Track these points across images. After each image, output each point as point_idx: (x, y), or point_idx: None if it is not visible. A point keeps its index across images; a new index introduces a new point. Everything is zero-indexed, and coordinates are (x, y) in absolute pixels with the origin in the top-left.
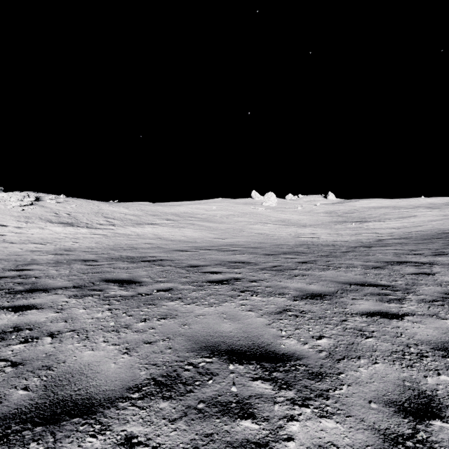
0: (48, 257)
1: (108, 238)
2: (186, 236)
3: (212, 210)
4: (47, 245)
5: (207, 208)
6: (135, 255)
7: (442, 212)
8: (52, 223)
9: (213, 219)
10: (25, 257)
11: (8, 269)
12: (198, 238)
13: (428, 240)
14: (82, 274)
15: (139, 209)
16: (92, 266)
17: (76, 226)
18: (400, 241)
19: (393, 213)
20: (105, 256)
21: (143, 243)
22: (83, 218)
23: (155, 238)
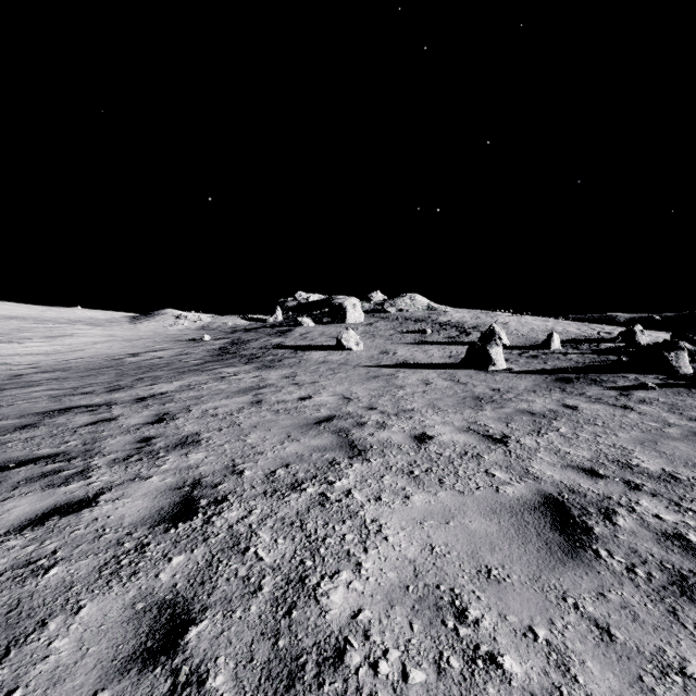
0: None
1: None
2: None
3: None
4: None
5: None
6: None
7: (107, 331)
8: None
9: None
10: None
11: None
12: None
13: (96, 371)
14: None
15: None
16: None
17: None
18: (55, 375)
19: (37, 329)
20: None
21: None
22: None
23: None
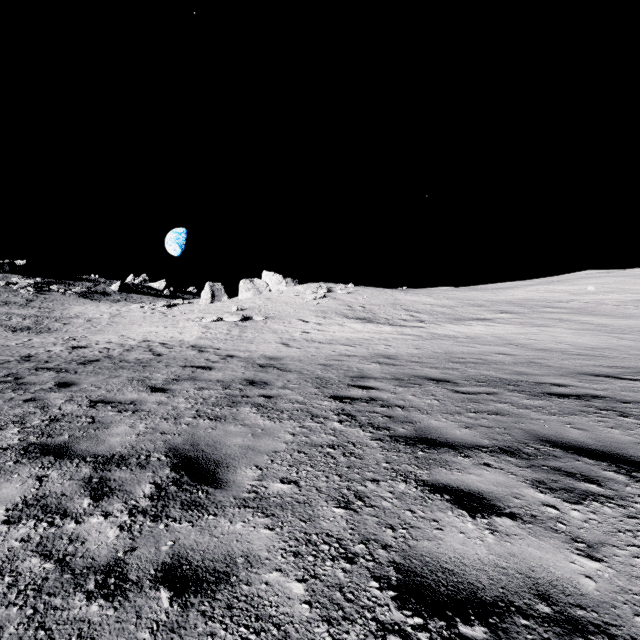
0: (374, 366)
1: (426, 340)
2: (566, 343)
3: (588, 293)
4: (358, 348)
5: (571, 289)
6: (511, 378)
7: None
8: (349, 318)
9: (602, 311)
10: (347, 364)
11: (346, 382)
12: (601, 347)
13: None
14: (471, 413)
15: (448, 297)
16: (463, 394)
17: (376, 322)
18: None
19: None
20: (456, 374)
21: (492, 353)
22: (380, 312)
23: (505, 345)
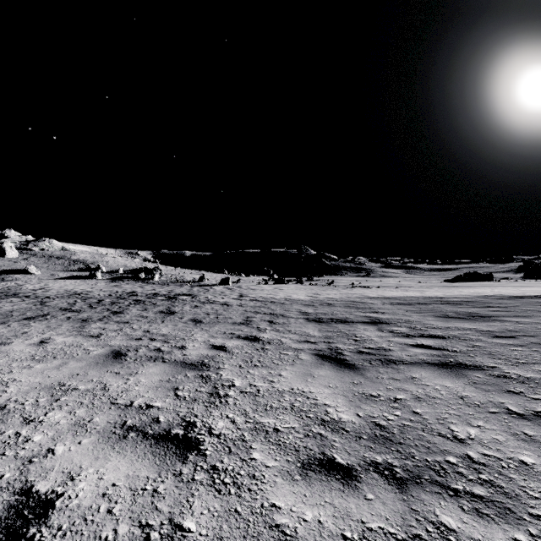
0: None
1: None
2: None
3: None
4: None
5: None
6: None
7: None
8: None
9: None
10: None
11: None
12: None
13: None
14: None
15: None
16: None
17: None
18: None
19: None
20: None
21: None
22: None
23: None
